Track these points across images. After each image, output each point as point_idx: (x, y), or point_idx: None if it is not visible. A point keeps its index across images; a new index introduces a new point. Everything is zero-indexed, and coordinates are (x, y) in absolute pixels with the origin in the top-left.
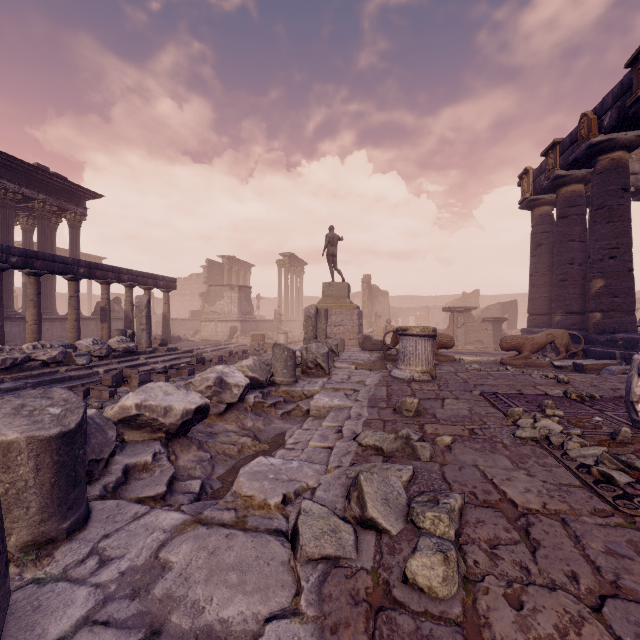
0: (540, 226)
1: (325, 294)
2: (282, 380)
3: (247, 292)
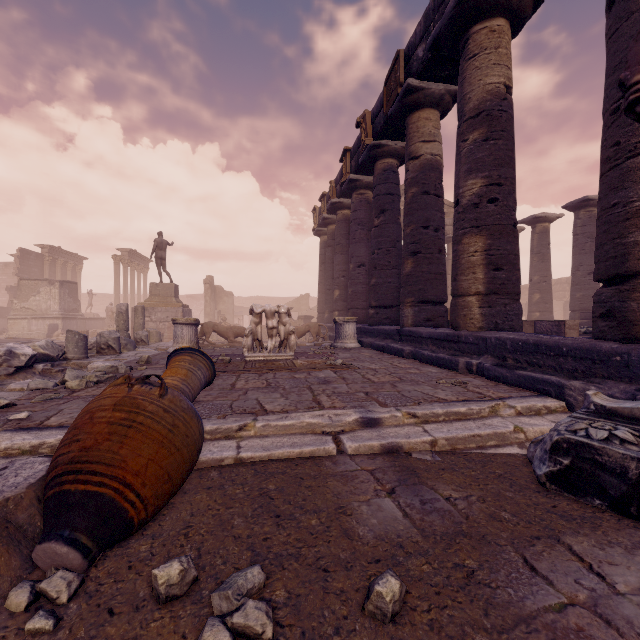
0: (324, 250)
1: (152, 293)
2: (74, 356)
3: (72, 288)
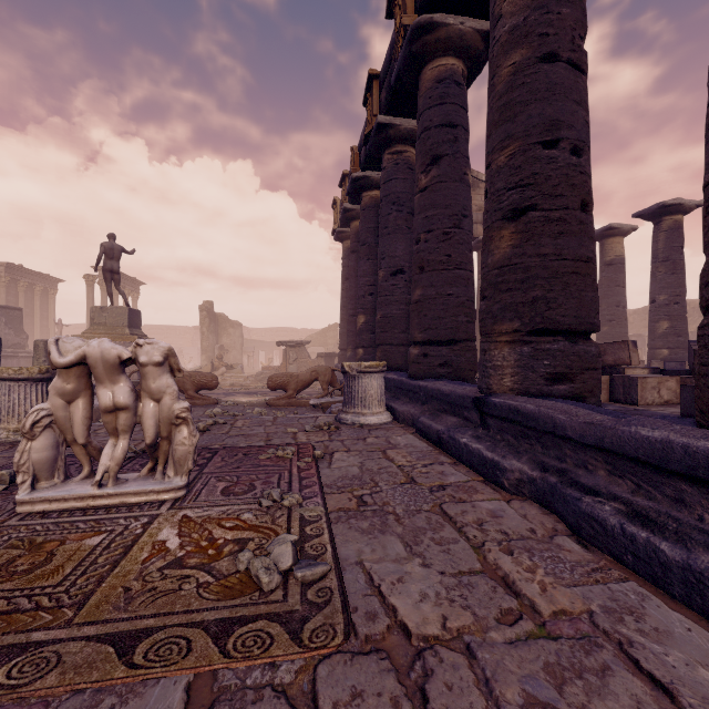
0: (347, 260)
1: (95, 321)
2: None
3: (13, 316)
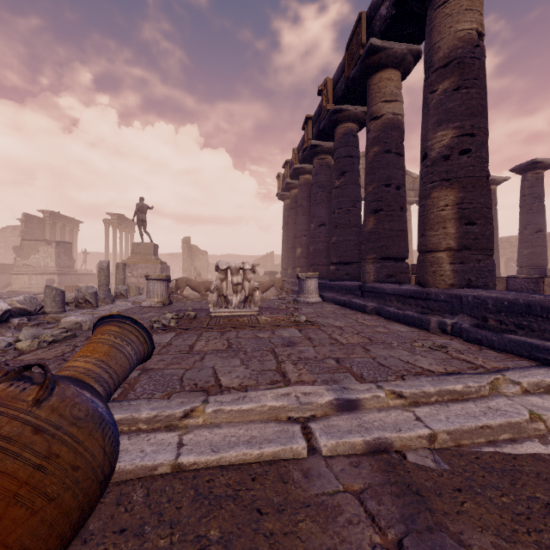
0: (287, 212)
1: (134, 252)
2: (51, 310)
3: (67, 247)
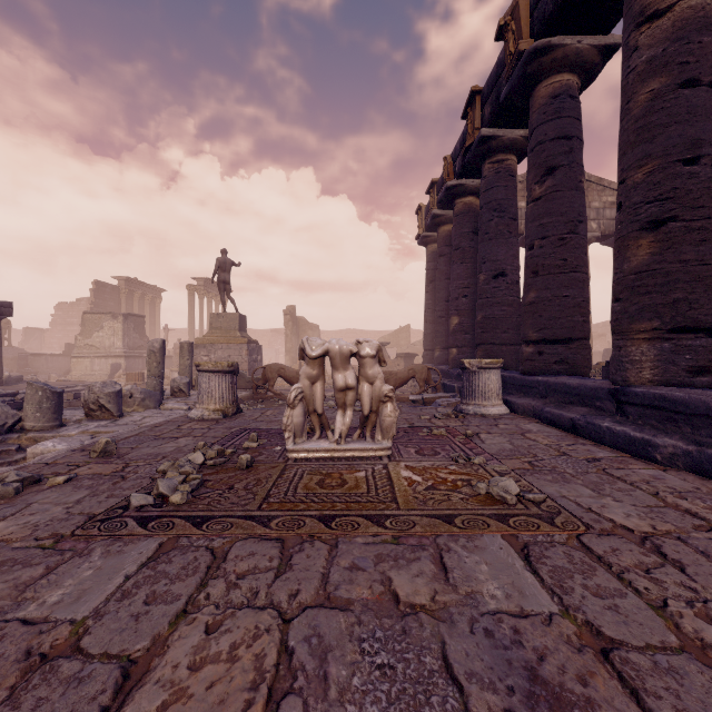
0: (432, 263)
1: (213, 326)
2: (34, 425)
3: (138, 322)
